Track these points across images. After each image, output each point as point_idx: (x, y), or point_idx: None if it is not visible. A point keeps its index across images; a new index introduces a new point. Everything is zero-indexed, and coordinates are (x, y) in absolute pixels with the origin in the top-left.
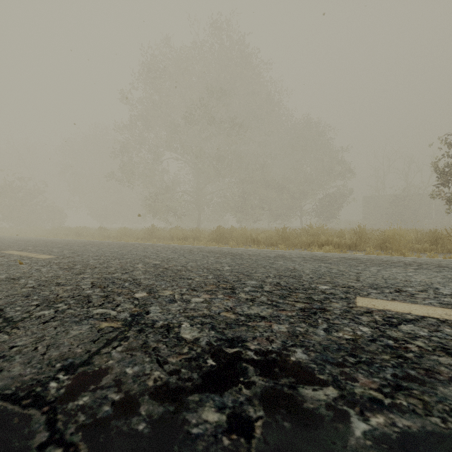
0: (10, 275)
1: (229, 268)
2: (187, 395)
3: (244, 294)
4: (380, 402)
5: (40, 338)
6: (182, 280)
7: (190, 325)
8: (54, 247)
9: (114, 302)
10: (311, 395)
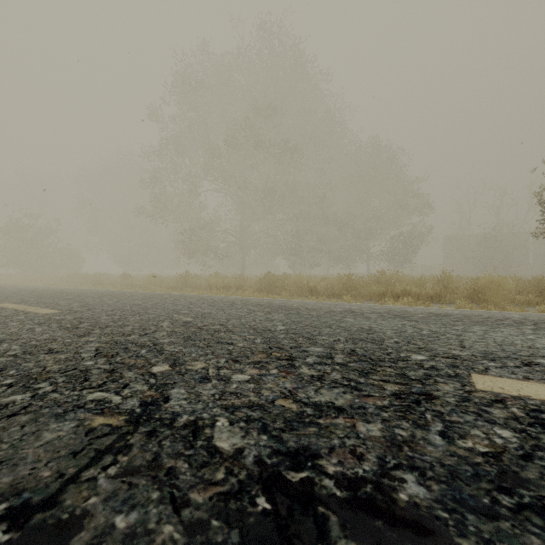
0: None
1: (283, 327)
2: None
3: (307, 368)
4: None
5: None
6: (220, 346)
7: (229, 422)
8: (61, 299)
9: (120, 381)
10: None
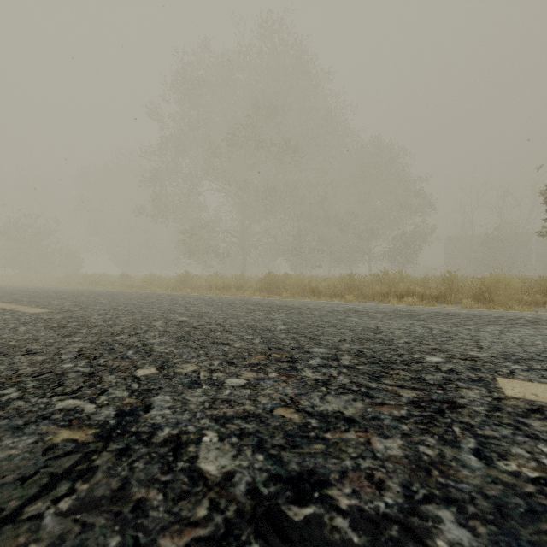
0: None
1: (283, 327)
2: None
3: (311, 371)
4: None
5: None
6: (215, 346)
7: (218, 437)
8: (55, 298)
9: (98, 386)
10: None
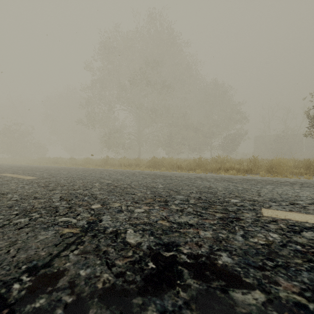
0: (1, 191)
1: (162, 186)
2: (131, 298)
3: (175, 206)
4: (305, 307)
5: (13, 242)
6: (127, 195)
7: (133, 231)
8: (37, 171)
9: (75, 212)
10: (242, 299)
